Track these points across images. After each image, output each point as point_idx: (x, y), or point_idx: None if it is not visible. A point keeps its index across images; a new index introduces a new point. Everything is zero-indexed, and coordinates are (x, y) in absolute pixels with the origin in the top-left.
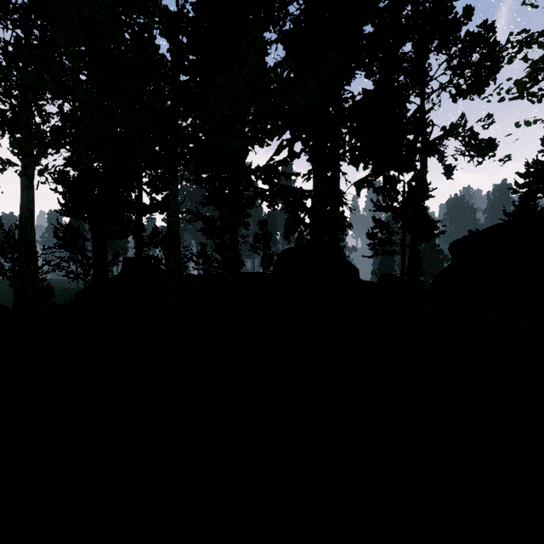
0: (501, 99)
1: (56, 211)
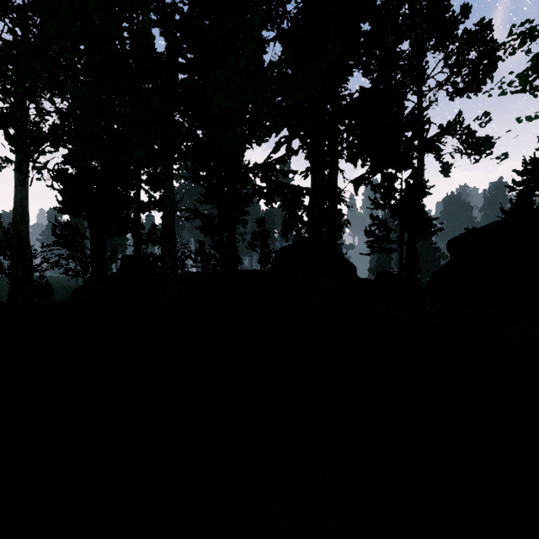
0: (503, 93)
1: (54, 208)
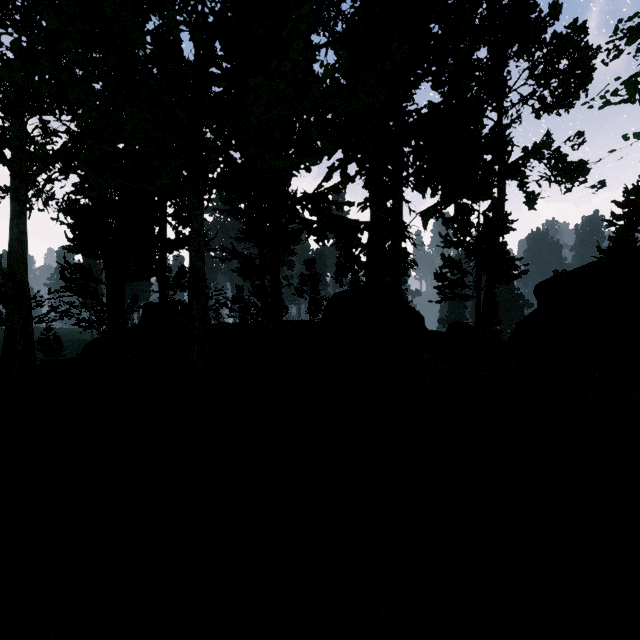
0: (607, 104)
1: (63, 247)
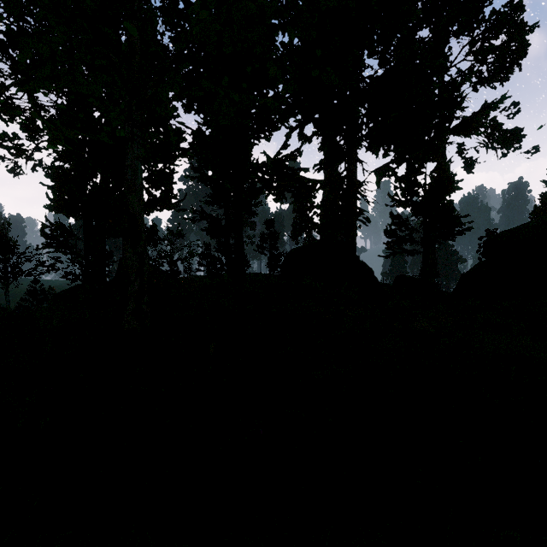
0: None
1: (45, 207)
